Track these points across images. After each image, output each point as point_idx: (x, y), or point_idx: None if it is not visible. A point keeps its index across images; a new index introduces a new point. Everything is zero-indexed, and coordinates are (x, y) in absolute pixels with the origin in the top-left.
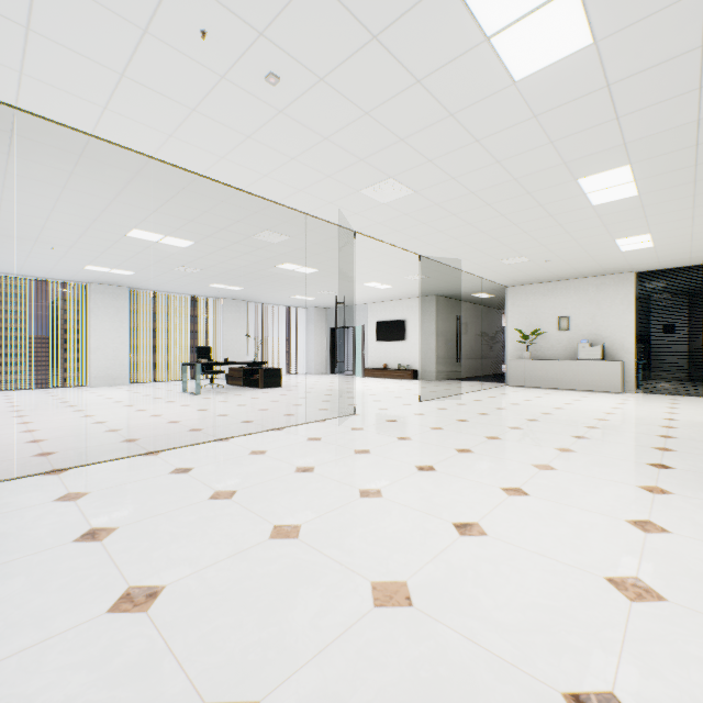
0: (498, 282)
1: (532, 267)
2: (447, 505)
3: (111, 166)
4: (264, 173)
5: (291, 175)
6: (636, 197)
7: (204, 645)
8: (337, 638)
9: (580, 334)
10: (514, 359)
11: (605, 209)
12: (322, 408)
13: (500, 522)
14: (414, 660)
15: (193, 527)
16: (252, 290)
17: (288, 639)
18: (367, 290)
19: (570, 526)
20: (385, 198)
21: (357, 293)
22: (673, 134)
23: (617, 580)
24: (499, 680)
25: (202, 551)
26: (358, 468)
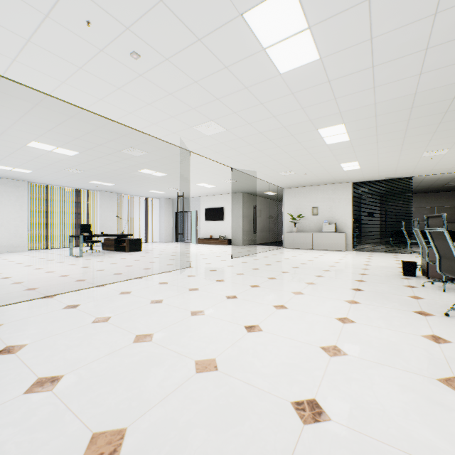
0: (278, 186)
1: (297, 177)
2: (242, 317)
3: (17, 98)
4: (129, 111)
5: (148, 114)
6: (349, 141)
7: (92, 404)
8: (174, 391)
9: (324, 217)
10: (288, 232)
11: (334, 146)
12: (169, 263)
13: (270, 323)
14: (217, 396)
15: (82, 340)
16: (121, 186)
17: (144, 395)
18: (199, 188)
19: (307, 323)
20: (208, 132)
21: (193, 190)
22: (364, 109)
23: (326, 347)
24: (260, 400)
25: (88, 353)
26: (191, 299)
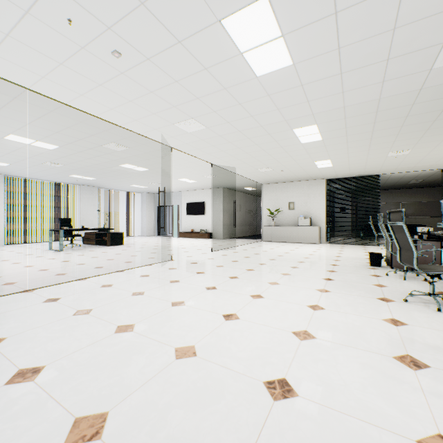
0: (257, 181)
1: (274, 174)
2: (221, 306)
3: None
4: (111, 107)
5: (129, 110)
6: (321, 141)
7: (74, 391)
8: (154, 376)
9: (300, 212)
10: (266, 226)
11: (308, 145)
12: (151, 257)
13: (247, 312)
14: (195, 380)
15: (63, 332)
16: (102, 180)
17: (126, 381)
18: (181, 183)
19: (281, 311)
20: (189, 129)
21: (174, 185)
22: (334, 112)
23: (297, 332)
24: (235, 381)
25: (70, 345)
26: (172, 290)
